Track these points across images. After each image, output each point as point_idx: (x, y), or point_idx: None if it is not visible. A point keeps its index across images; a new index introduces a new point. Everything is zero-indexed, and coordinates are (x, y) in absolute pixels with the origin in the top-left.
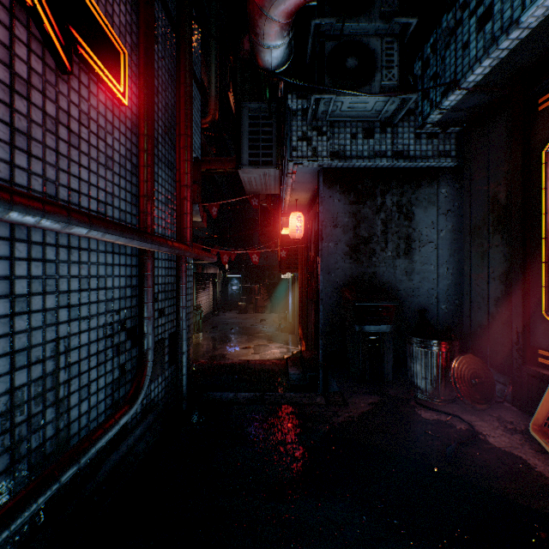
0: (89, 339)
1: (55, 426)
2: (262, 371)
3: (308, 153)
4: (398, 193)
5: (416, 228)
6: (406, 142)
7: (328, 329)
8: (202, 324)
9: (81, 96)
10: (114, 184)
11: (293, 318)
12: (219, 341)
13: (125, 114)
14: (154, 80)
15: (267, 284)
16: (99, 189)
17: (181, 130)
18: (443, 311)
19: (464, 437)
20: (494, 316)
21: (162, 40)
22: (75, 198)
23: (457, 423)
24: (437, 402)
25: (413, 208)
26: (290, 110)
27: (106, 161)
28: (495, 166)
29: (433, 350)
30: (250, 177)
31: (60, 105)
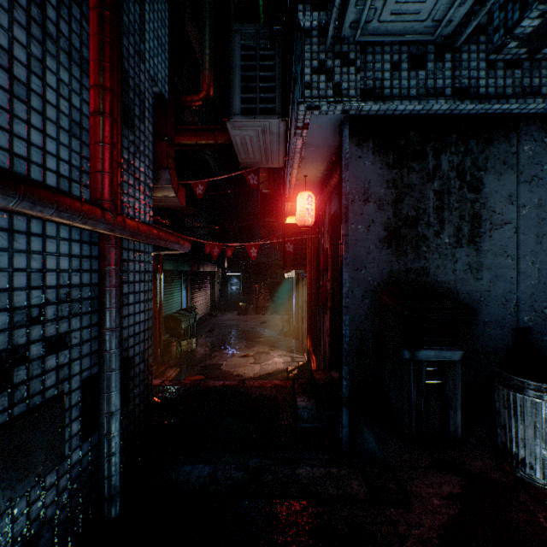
0: None
1: None
2: (262, 400)
3: (327, 92)
4: (459, 152)
5: (486, 203)
6: (473, 75)
7: (356, 351)
8: (198, 327)
9: None
10: None
11: (298, 321)
12: (214, 348)
13: None
14: None
15: (268, 283)
16: None
17: None
18: (526, 325)
19: None
20: None
21: None
22: None
23: None
24: None
25: (482, 174)
26: (301, 28)
27: None
28: None
29: None
30: (245, 137)
31: None
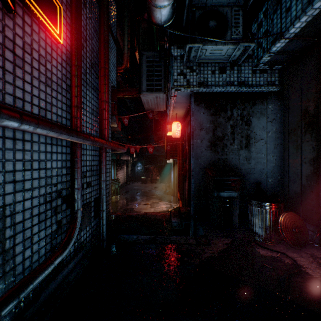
0: (32, 204)
1: (1, 270)
2: (155, 220)
3: (184, 83)
4: (241, 108)
5: (252, 130)
6: (246, 76)
7: (196, 194)
8: (120, 190)
9: (25, 31)
10: (52, 96)
11: (174, 186)
12: (129, 200)
13: (61, 50)
14: (83, 31)
15: (158, 166)
16: (40, 99)
17: (101, 65)
18: (270, 183)
19: (291, 269)
20: (305, 186)
21: (89, 6)
22: (19, 104)
23: (284, 258)
24: (269, 243)
25: (251, 118)
26: (172, 56)
27: (46, 80)
28: (306, 89)
29: (267, 209)
30: (148, 99)
31: (6, 35)
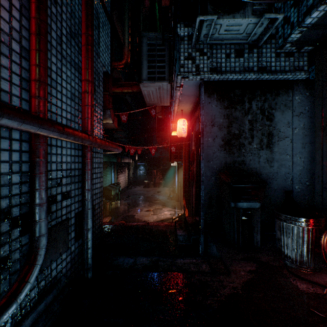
0: None
1: None
2: (158, 232)
3: (192, 69)
4: (261, 100)
5: (275, 127)
6: (268, 60)
7: (207, 204)
8: (121, 194)
9: None
10: None
11: (178, 191)
12: (130, 206)
13: None
14: None
15: (161, 169)
16: None
17: (82, 30)
18: (297, 190)
19: None
20: None
21: None
22: None
23: None
24: (306, 271)
25: (273, 111)
26: (178, 36)
27: None
28: None
29: (303, 226)
30: (149, 91)
31: None
